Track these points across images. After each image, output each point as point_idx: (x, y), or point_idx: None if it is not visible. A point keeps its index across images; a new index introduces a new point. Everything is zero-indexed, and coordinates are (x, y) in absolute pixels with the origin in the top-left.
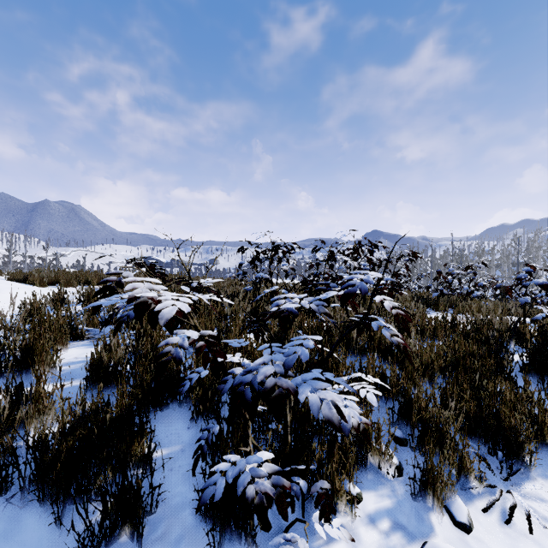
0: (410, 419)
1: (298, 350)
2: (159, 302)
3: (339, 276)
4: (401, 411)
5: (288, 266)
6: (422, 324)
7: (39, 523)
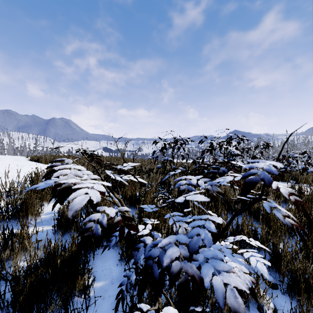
0: (279, 268)
1: (201, 233)
2: (81, 187)
3: (226, 161)
4: (271, 261)
5: (183, 152)
6: (277, 192)
7: None
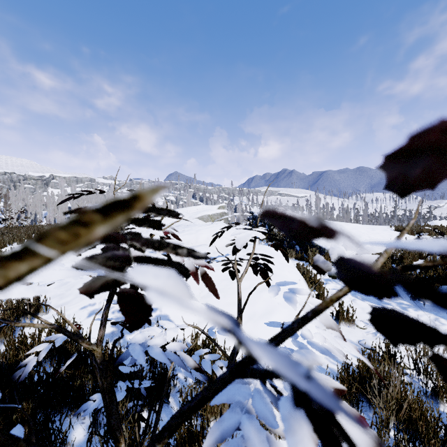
0: None
1: None
2: None
3: None
4: None
5: None
6: None
7: (403, 292)
